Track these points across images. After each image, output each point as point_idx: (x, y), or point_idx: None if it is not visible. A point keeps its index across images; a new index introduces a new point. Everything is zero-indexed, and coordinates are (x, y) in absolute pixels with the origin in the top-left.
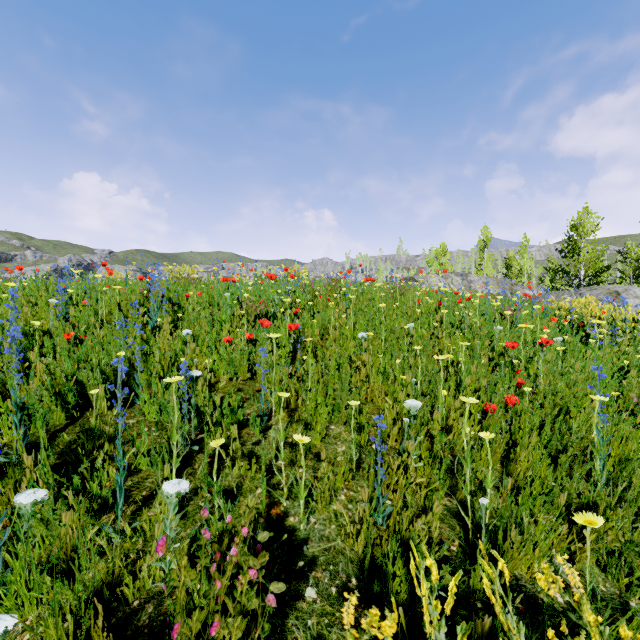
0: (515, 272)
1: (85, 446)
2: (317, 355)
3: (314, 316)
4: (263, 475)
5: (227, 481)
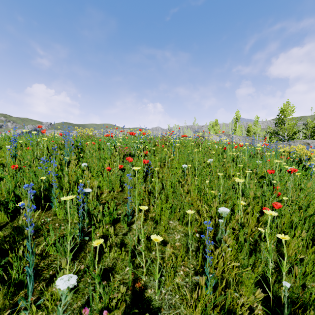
0: (252, 134)
1: (15, 238)
2: (158, 177)
3: (155, 155)
4: (130, 259)
5: (106, 262)
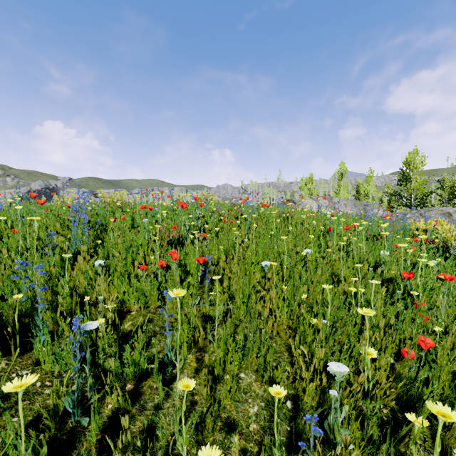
0: (363, 195)
1: None
2: (223, 279)
3: (220, 237)
4: None
5: None
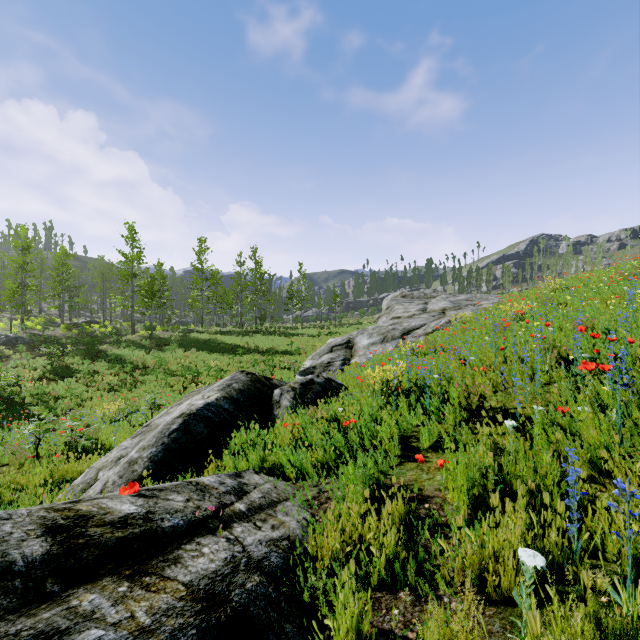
0: None
1: None
2: None
3: None
4: None
5: None
